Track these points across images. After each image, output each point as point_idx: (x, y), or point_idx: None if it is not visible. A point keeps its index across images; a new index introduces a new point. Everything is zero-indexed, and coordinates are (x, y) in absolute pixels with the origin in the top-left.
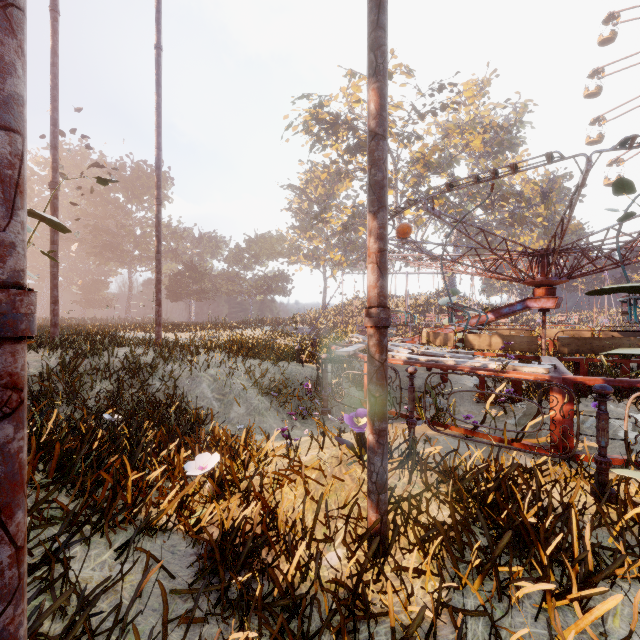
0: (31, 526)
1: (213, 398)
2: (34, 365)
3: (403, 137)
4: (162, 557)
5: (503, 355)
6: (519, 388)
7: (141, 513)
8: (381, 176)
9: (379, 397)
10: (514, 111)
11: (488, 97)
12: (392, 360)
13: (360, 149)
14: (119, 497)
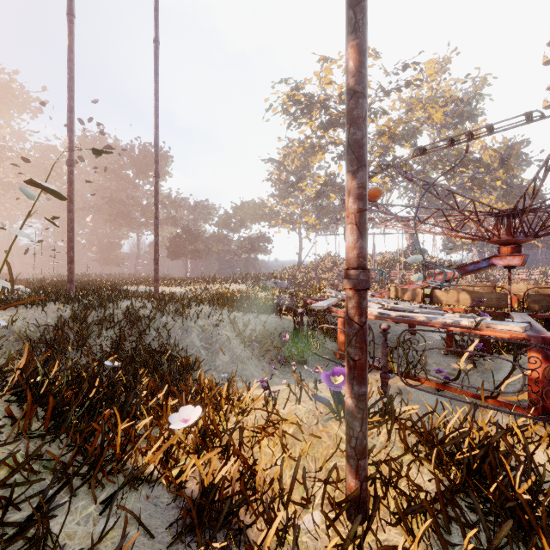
0: (15, 485)
1: (201, 347)
2: (51, 316)
3: (370, 113)
4: (145, 510)
5: (471, 310)
6: (487, 342)
7: (129, 461)
8: (360, 134)
9: (358, 360)
10: (474, 85)
11: (449, 73)
12: None
13: (331, 125)
14: (105, 451)
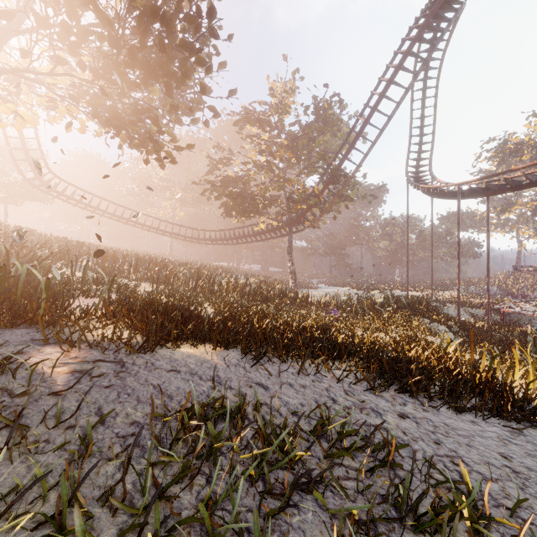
0: None
1: (454, 315)
2: None
3: None
4: None
5: None
6: None
7: None
8: (488, 288)
9: (488, 313)
10: None
11: None
12: (508, 311)
13: None
14: None
